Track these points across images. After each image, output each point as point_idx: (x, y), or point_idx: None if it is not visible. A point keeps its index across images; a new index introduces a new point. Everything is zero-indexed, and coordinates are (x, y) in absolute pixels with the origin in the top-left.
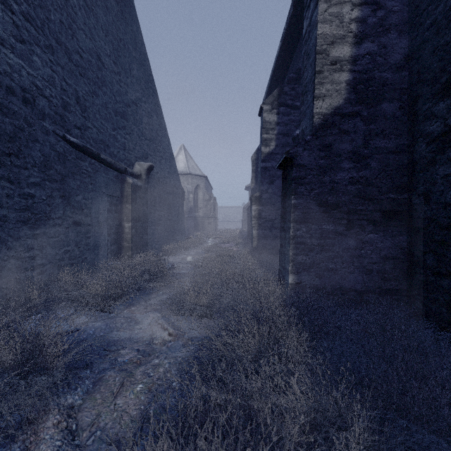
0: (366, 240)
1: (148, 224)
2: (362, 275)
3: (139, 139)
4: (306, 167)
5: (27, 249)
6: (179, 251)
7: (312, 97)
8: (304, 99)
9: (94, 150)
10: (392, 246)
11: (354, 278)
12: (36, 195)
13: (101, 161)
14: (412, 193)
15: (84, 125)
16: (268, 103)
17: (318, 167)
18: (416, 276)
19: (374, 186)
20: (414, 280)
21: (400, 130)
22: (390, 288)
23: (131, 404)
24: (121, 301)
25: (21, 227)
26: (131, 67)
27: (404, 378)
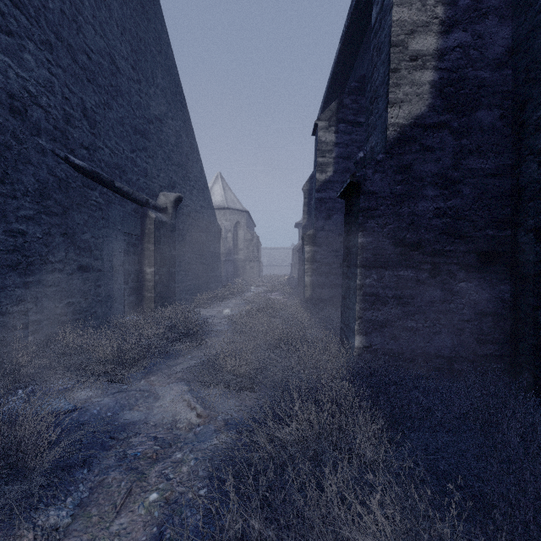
0: (456, 291)
1: (176, 269)
2: (451, 337)
3: (164, 164)
4: (377, 195)
5: (16, 301)
6: (214, 302)
7: (385, 104)
8: (374, 108)
9: (107, 176)
10: (491, 299)
11: (441, 341)
12: (29, 232)
13: (116, 190)
14: (518, 229)
15: (93, 145)
16: (325, 119)
17: (393, 195)
18: (524, 338)
19: (467, 219)
20: (521, 344)
21: (501, 145)
22: (487, 354)
23: (139, 523)
24: (137, 368)
25: (8, 274)
26: (154, 74)
27: (534, 494)
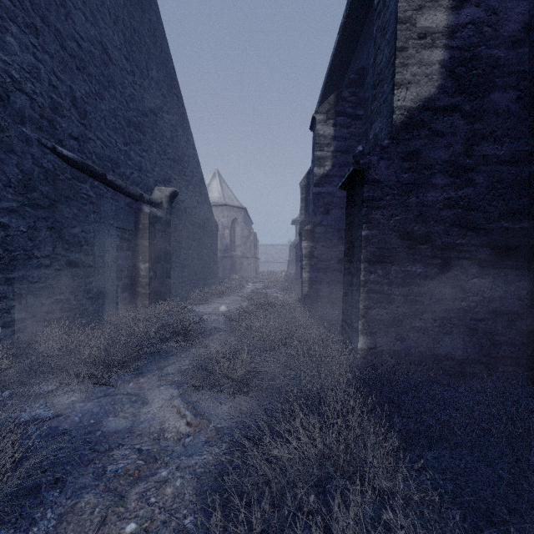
0: (468, 287)
1: (171, 265)
2: (463, 338)
3: (159, 158)
4: (382, 184)
5: None
6: (211, 298)
7: (391, 85)
8: (378, 92)
9: (98, 169)
10: (506, 297)
11: (452, 342)
12: (12, 225)
13: (108, 183)
14: None
15: (83, 136)
16: (323, 111)
17: (400, 183)
18: None
19: (480, 210)
20: None
21: (517, 130)
22: (502, 356)
23: None
24: (126, 369)
25: None
26: (149, 66)
27: None
